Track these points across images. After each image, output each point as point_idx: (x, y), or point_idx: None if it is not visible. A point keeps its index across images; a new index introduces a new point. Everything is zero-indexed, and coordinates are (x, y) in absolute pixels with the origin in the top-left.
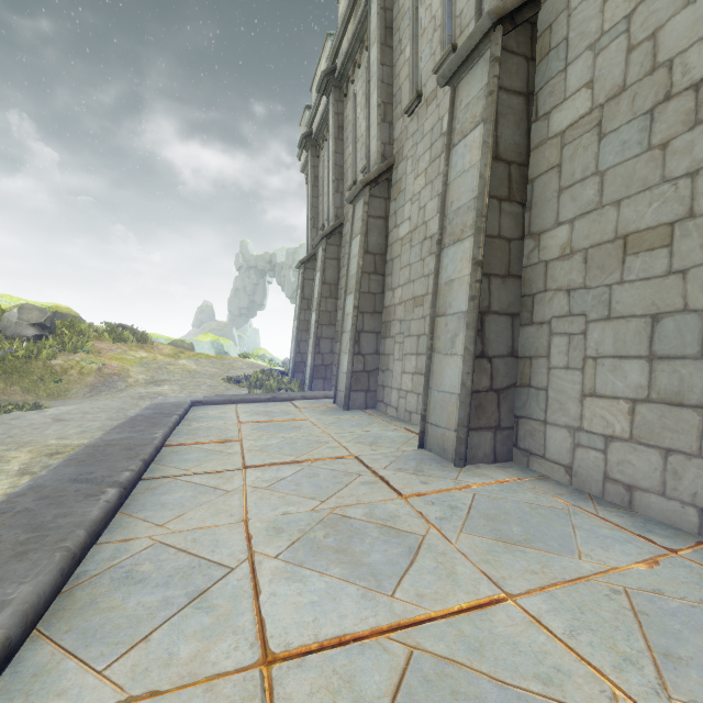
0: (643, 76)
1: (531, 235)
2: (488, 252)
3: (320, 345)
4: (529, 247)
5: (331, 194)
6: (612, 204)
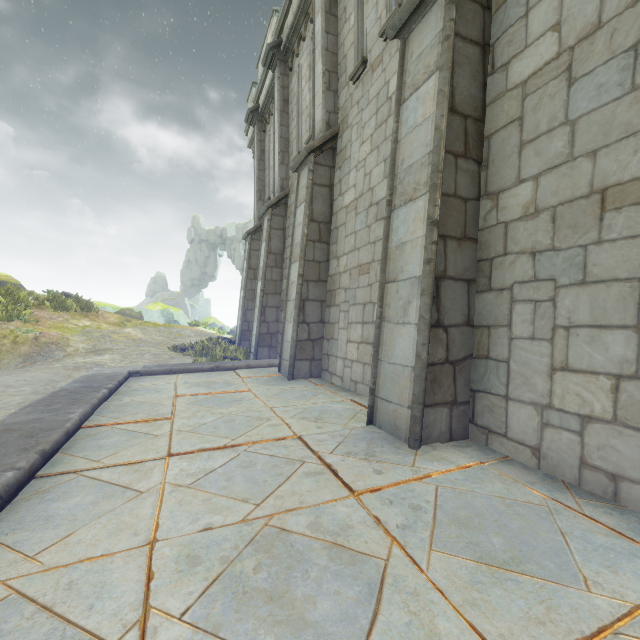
0: (623, 9)
1: (487, 195)
2: (443, 211)
3: (265, 314)
4: (486, 208)
5: (276, 166)
6: (586, 155)
